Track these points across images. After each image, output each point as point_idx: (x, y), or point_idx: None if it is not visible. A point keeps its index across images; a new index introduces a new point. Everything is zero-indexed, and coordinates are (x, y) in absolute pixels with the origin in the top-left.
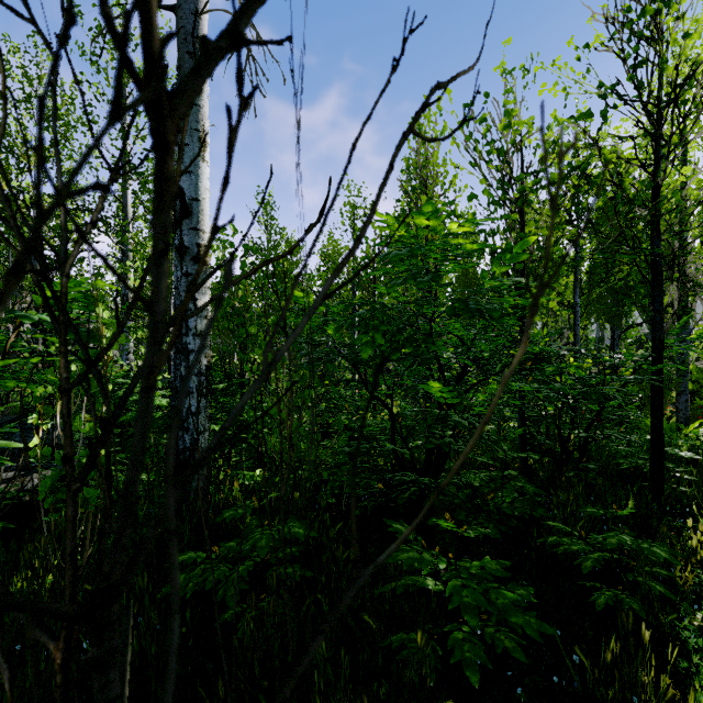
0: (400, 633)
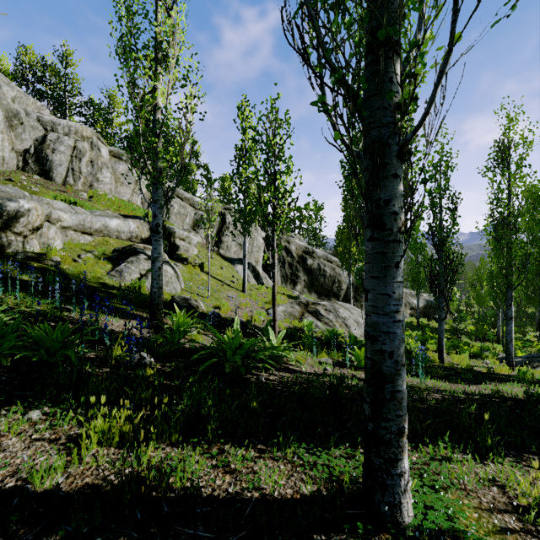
0: None
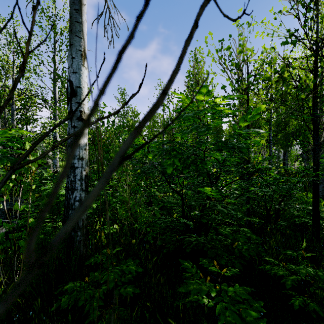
0: None
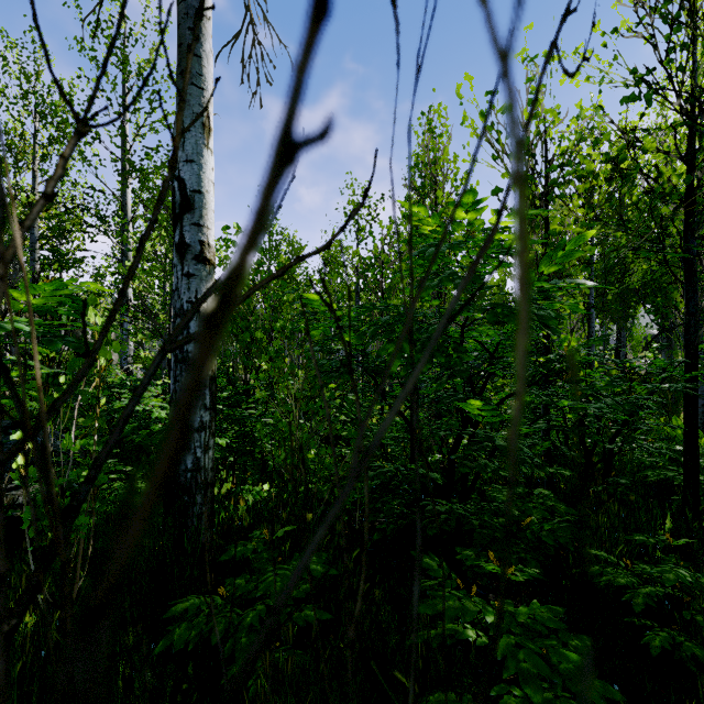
0: (436, 692)
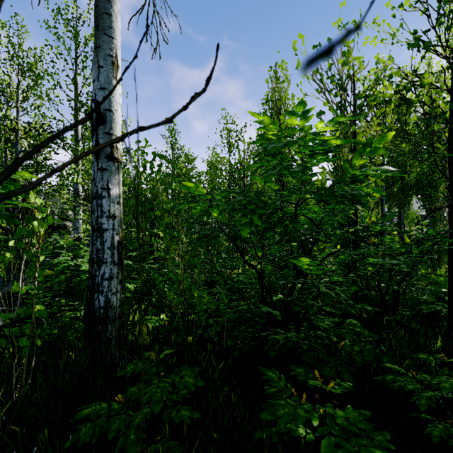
0: None
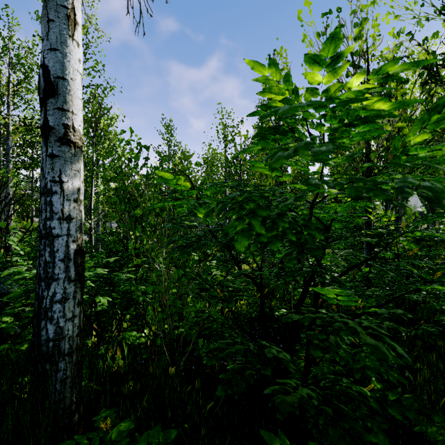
0: None
